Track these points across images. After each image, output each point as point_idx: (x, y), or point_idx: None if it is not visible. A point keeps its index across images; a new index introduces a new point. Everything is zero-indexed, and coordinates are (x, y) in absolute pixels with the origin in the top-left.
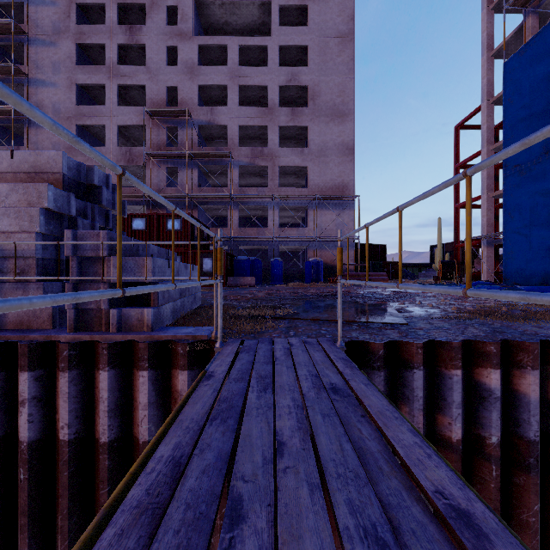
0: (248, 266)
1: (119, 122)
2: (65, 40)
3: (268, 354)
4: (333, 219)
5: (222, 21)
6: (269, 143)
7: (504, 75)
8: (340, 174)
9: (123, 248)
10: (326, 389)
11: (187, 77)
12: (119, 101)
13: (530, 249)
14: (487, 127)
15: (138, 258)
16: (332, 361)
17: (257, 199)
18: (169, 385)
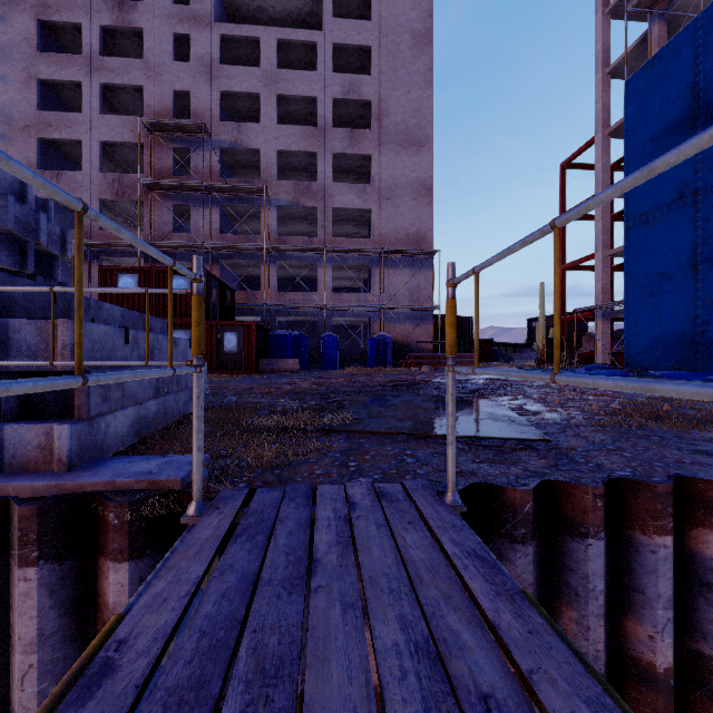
0: (290, 345)
1: (103, 137)
2: (20, 14)
3: (299, 543)
4: (406, 282)
5: (253, 6)
6: (319, 176)
7: (625, 96)
8: (415, 221)
9: (23, 304)
10: None
11: (204, 79)
12: (104, 109)
13: (659, 323)
14: (602, 166)
15: (43, 322)
16: (450, 562)
17: (302, 253)
18: (94, 590)
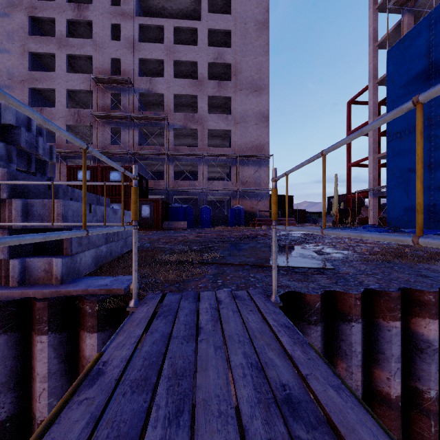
0: (181, 213)
1: (68, 87)
2: (18, 13)
3: (191, 320)
4: (252, 174)
5: (159, 6)
6: (199, 109)
7: (387, 60)
8: (258, 137)
9: (34, 191)
10: (279, 404)
11: (129, 51)
12: (68, 70)
13: (408, 199)
14: (373, 102)
15: (47, 201)
16: (271, 329)
17: (189, 156)
18: (77, 349)
